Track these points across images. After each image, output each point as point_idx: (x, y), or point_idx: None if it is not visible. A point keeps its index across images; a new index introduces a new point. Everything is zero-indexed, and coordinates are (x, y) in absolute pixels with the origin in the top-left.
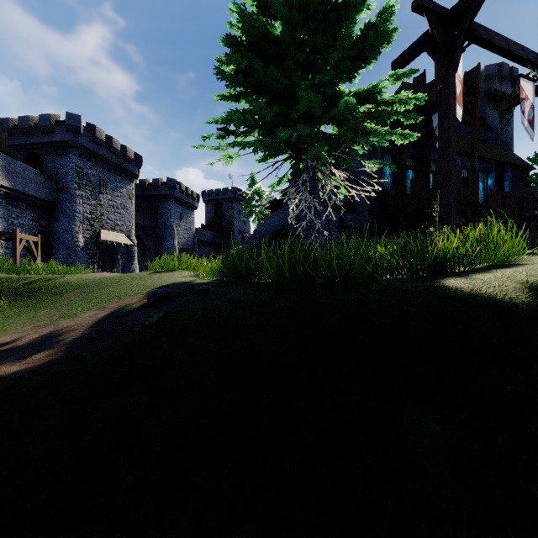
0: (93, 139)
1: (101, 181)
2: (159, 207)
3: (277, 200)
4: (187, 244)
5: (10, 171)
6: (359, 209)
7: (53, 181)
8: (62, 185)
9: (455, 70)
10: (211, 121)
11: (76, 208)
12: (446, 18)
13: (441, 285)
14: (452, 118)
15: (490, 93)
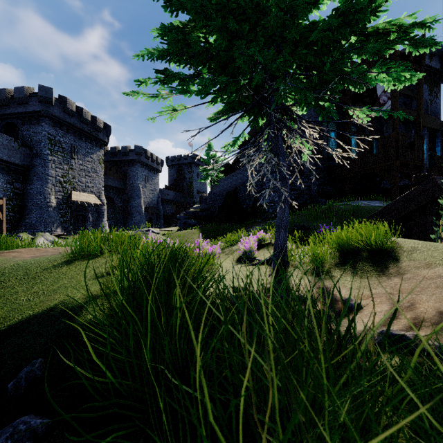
0: (65, 109)
1: (72, 148)
2: (127, 170)
3: (230, 164)
4: (152, 202)
5: None
6: (307, 173)
7: (27, 148)
8: (36, 151)
9: None
10: (142, 54)
11: (48, 172)
12: None
13: None
14: None
15: None
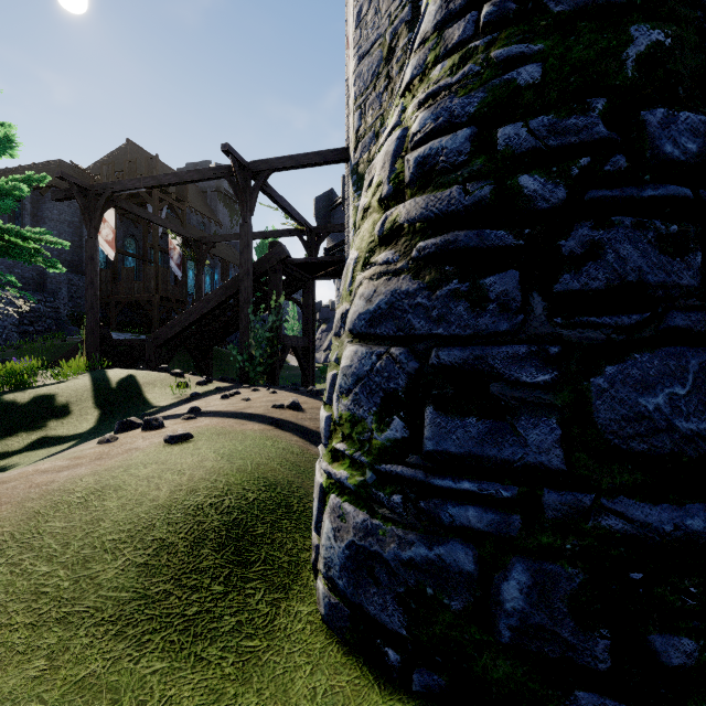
0: None
1: None
2: None
3: None
4: None
5: None
6: (54, 289)
7: None
8: None
9: (97, 230)
10: None
11: None
12: (90, 190)
13: (0, 397)
14: (95, 265)
15: (221, 191)
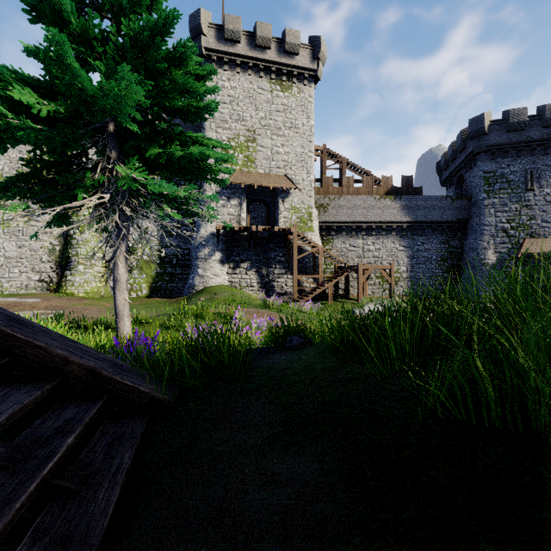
0: (507, 128)
1: (527, 175)
2: None
3: None
4: None
5: (411, 207)
6: None
7: (464, 199)
8: (473, 199)
9: None
10: None
11: (483, 221)
12: None
13: None
14: None
15: None
